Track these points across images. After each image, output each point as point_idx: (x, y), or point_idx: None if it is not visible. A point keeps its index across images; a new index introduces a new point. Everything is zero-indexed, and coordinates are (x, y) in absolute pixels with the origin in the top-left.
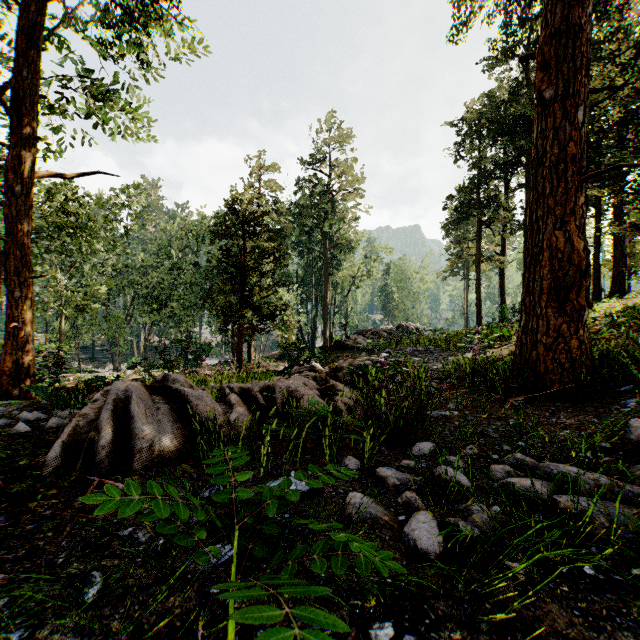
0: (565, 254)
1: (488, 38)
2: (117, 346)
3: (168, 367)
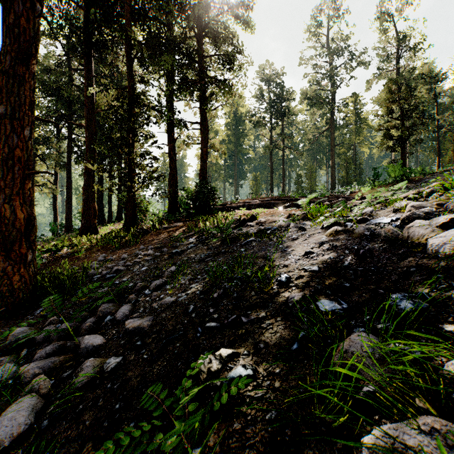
0: (12, 221)
1: None
2: None
3: None
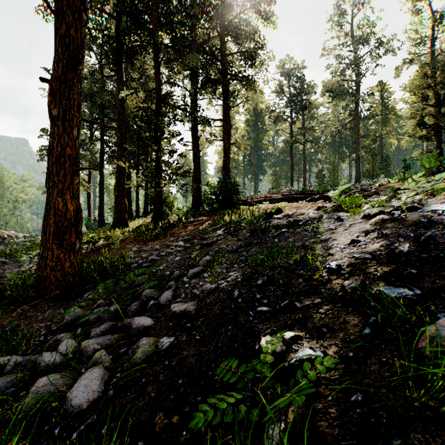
0: (63, 212)
1: None
2: None
3: None
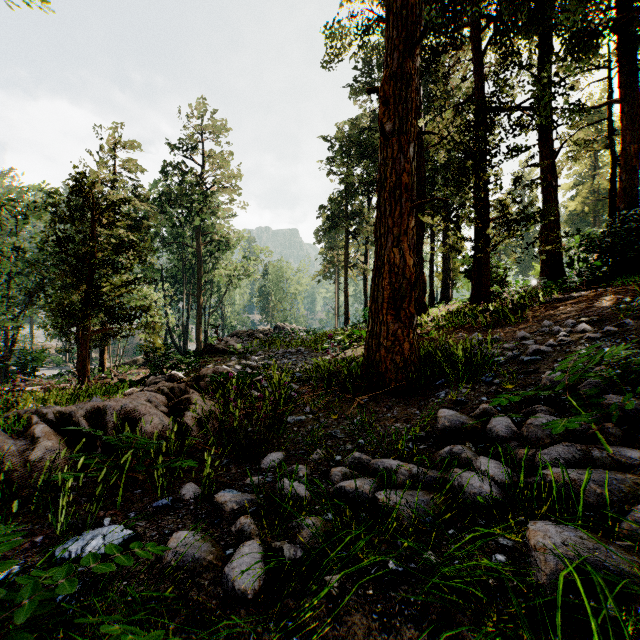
0: (400, 269)
1: (354, 68)
2: None
3: None
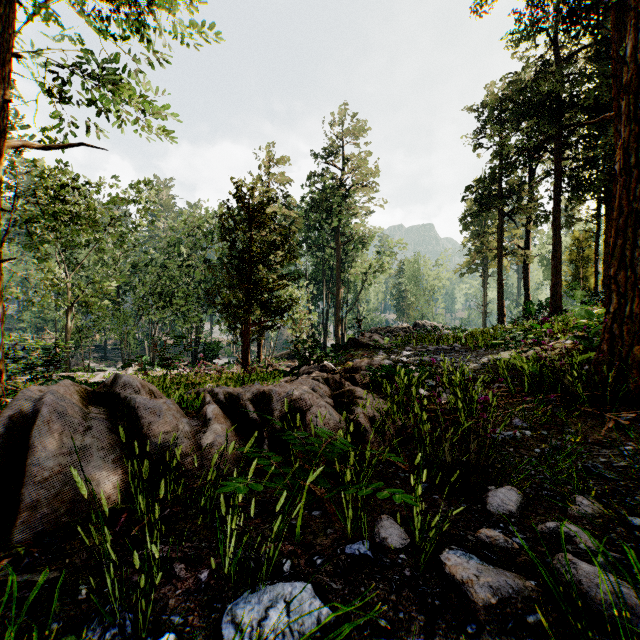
0: None
1: (513, 14)
2: (125, 344)
3: (164, 366)
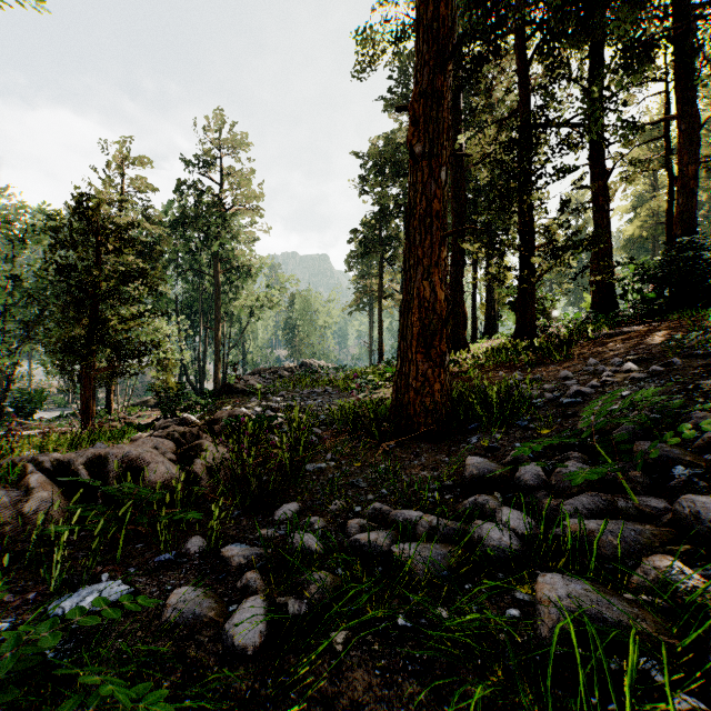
0: (430, 303)
1: (388, 77)
2: None
3: None
